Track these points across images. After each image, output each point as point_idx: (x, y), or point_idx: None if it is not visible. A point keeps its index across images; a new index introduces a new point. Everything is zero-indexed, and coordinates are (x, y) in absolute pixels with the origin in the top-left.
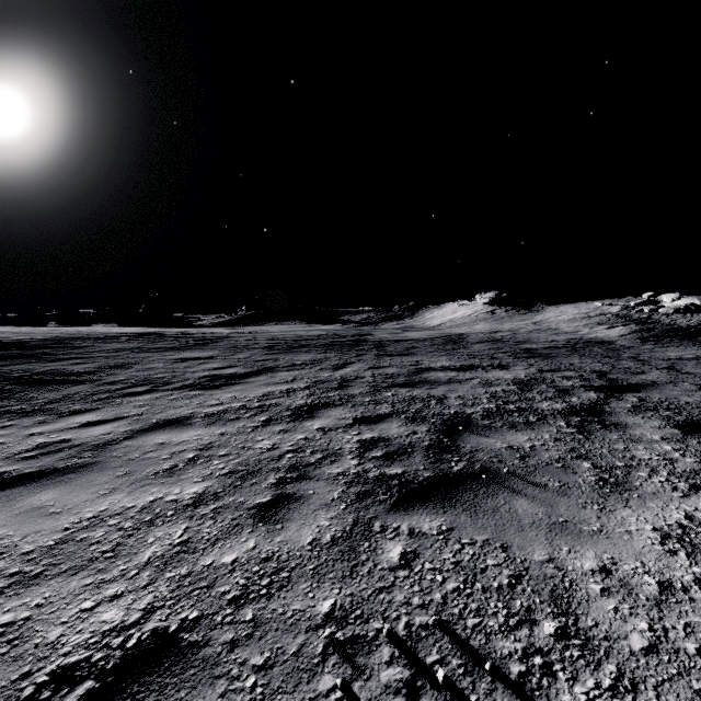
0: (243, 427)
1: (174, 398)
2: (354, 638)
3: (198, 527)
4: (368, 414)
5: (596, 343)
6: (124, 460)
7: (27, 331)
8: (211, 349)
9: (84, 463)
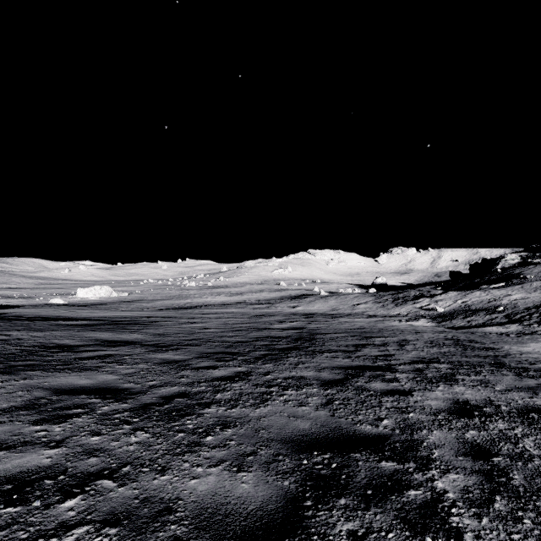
0: None
1: None
2: (496, 351)
3: None
4: None
5: None
6: None
7: None
8: None
9: None
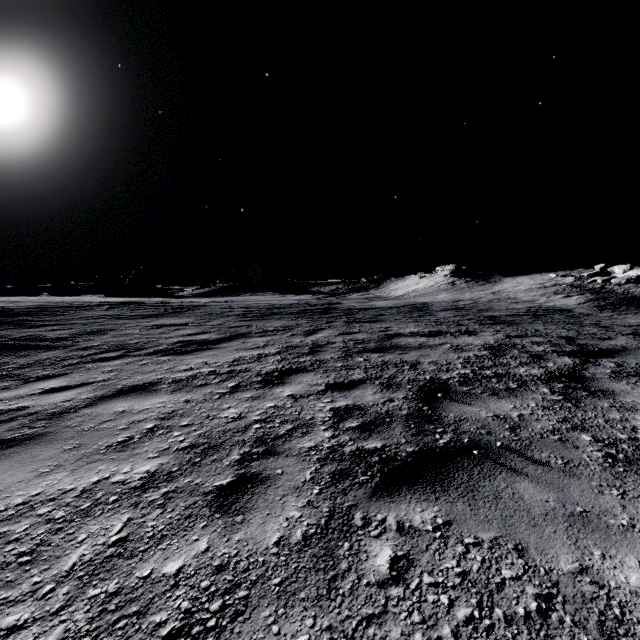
0: (210, 394)
1: (145, 363)
2: None
3: (142, 518)
4: (341, 380)
5: (555, 311)
6: (77, 431)
7: (15, 300)
8: (187, 317)
9: (34, 434)
